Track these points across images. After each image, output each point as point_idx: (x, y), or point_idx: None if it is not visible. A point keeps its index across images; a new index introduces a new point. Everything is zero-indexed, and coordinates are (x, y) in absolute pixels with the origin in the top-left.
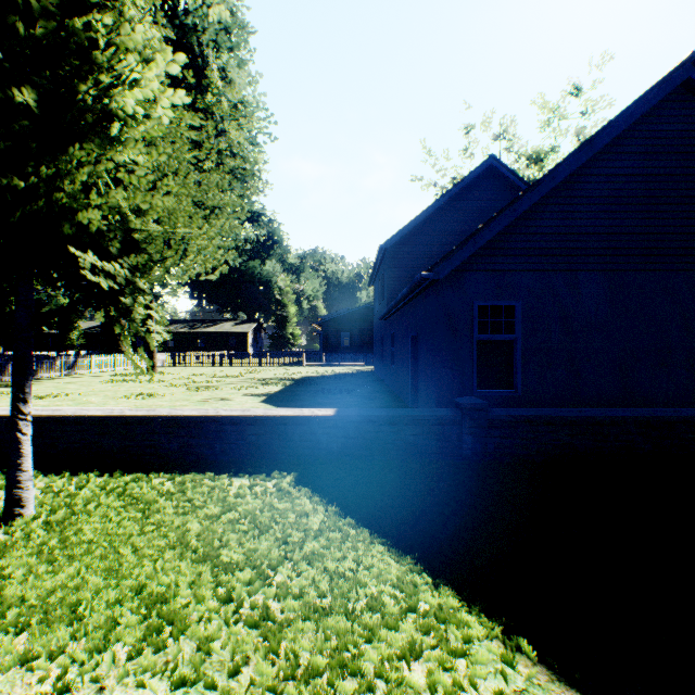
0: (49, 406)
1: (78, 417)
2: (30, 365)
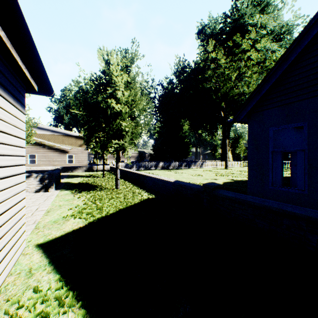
0: (171, 175)
1: (142, 174)
2: (118, 161)
